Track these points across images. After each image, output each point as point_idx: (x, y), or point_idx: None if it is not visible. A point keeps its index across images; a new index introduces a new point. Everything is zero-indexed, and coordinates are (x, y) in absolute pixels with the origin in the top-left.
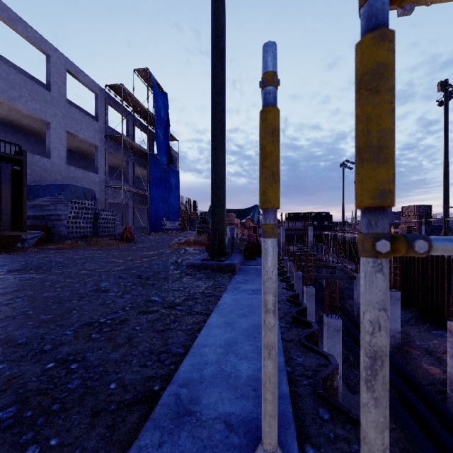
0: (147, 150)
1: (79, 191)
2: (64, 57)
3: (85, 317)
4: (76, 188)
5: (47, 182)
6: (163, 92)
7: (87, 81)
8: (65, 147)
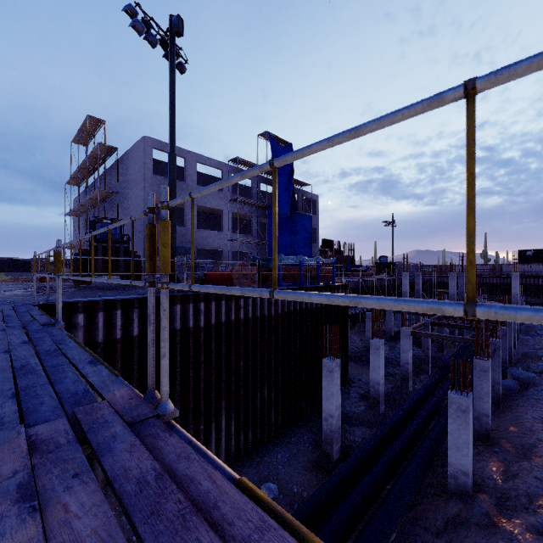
0: (266, 204)
1: (182, 250)
2: (195, 154)
3: (80, 296)
4: (179, 248)
5: (184, 243)
6: (289, 143)
7: (213, 163)
8: (196, 217)
